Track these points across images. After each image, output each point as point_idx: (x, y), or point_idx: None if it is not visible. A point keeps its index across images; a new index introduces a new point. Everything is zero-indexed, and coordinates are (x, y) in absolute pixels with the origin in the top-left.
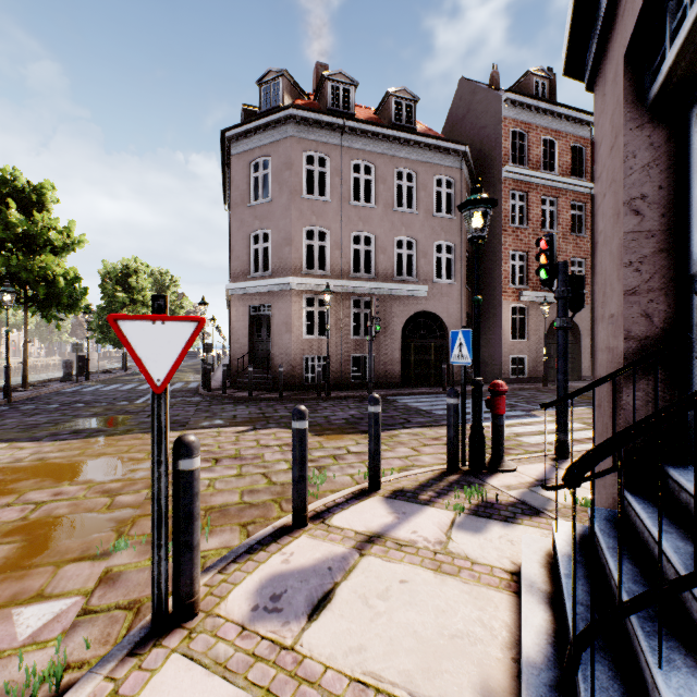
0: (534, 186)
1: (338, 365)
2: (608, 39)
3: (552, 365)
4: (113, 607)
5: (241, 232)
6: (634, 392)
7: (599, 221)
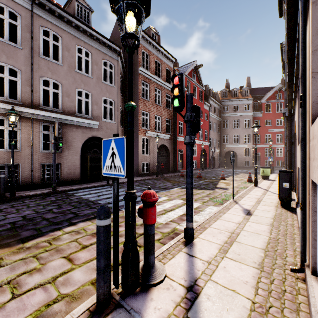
0: (152, 82)
1: (29, 171)
2: None
3: (159, 166)
4: None
5: None
6: None
7: None
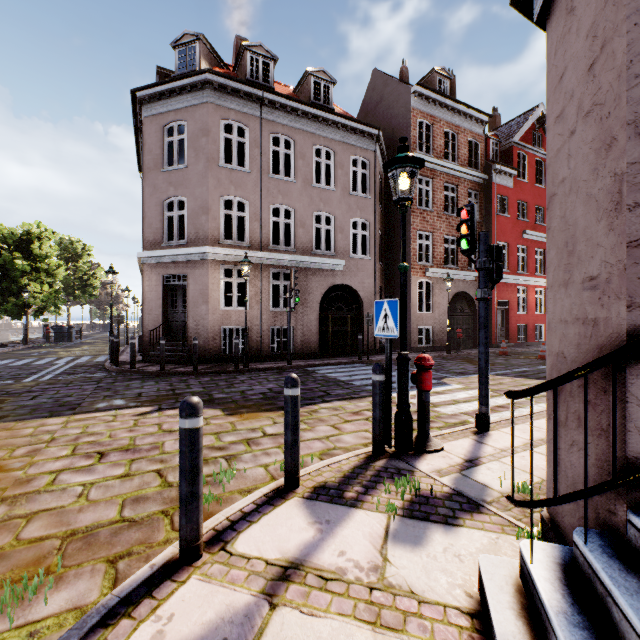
0: (438, 173)
1: (257, 336)
2: None
3: (453, 335)
4: None
5: (154, 198)
6: None
7: (559, 168)
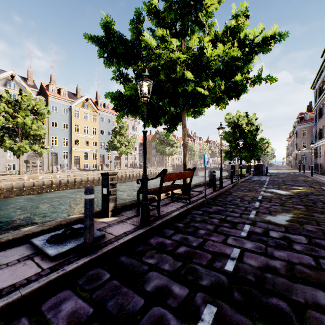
0: None
1: None
2: None
3: None
4: None
5: (299, 142)
6: None
7: None
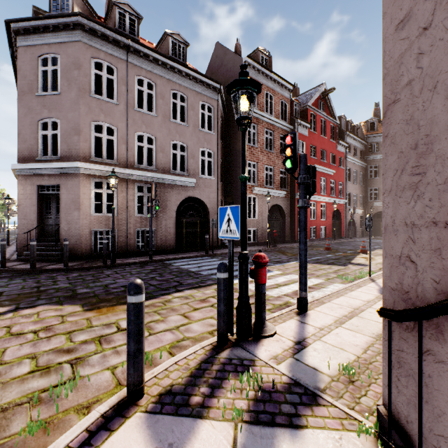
0: (261, 121)
1: (124, 237)
2: None
3: (271, 234)
4: None
5: (28, 118)
6: None
7: (403, 72)
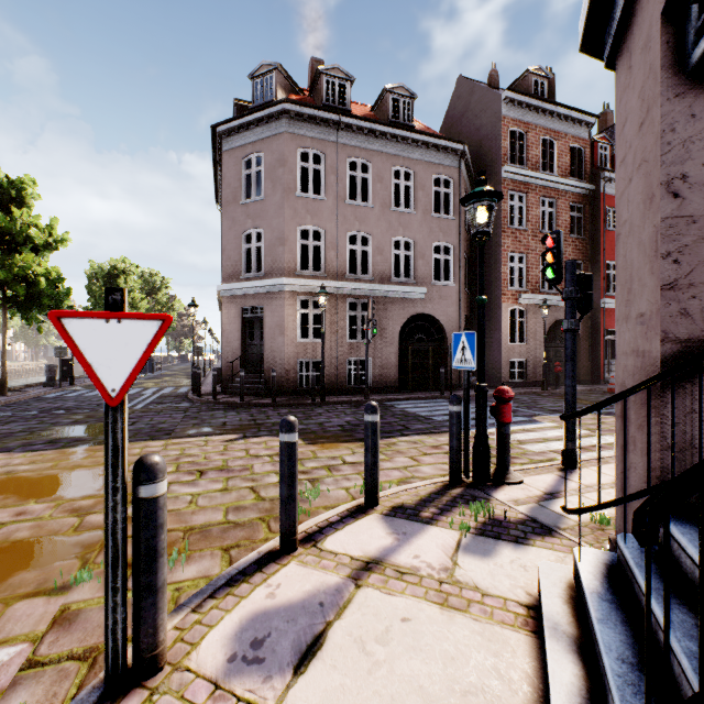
0: (533, 187)
1: (333, 369)
2: (635, 3)
3: (551, 369)
4: (65, 657)
5: (232, 231)
6: (673, 403)
7: (622, 210)
